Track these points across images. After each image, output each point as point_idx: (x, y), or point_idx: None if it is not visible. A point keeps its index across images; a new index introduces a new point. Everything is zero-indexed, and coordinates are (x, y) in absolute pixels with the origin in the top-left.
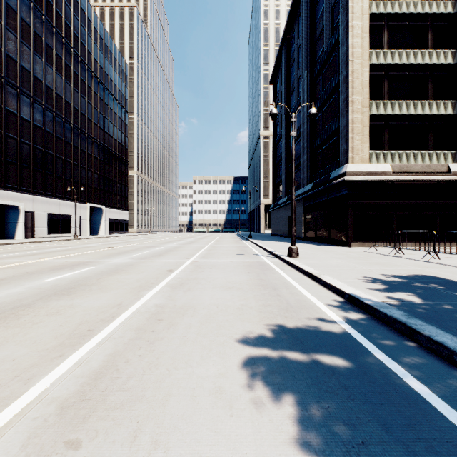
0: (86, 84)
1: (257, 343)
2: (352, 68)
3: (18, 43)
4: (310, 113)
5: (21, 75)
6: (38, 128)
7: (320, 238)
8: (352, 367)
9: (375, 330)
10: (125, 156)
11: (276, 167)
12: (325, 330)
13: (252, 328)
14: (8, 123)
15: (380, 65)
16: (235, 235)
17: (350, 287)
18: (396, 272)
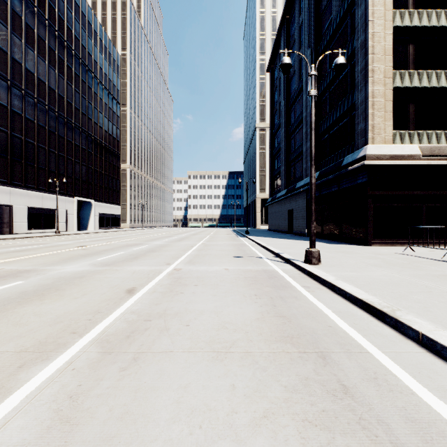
0: (72, 71)
1: None
2: (372, 31)
3: None
4: (337, 63)
5: None
6: (16, 115)
7: (328, 234)
8: None
9: None
10: (116, 148)
11: (274, 159)
12: None
13: None
14: None
15: (405, 28)
16: (231, 231)
17: None
18: None
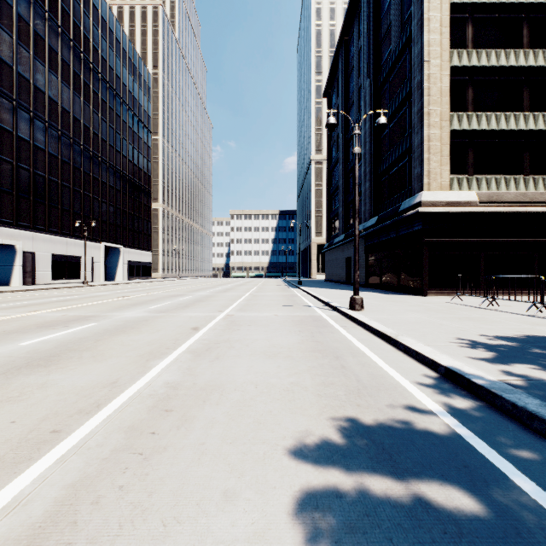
0: (99, 97)
1: (318, 459)
2: (428, 72)
3: (14, 45)
4: (379, 123)
5: (17, 84)
6: (39, 150)
7: (387, 284)
8: (489, 516)
9: (502, 431)
10: (147, 185)
11: (331, 198)
12: (424, 431)
13: (309, 426)
14: (2, 143)
15: (463, 68)
16: (282, 282)
17: (444, 355)
18: (499, 331)
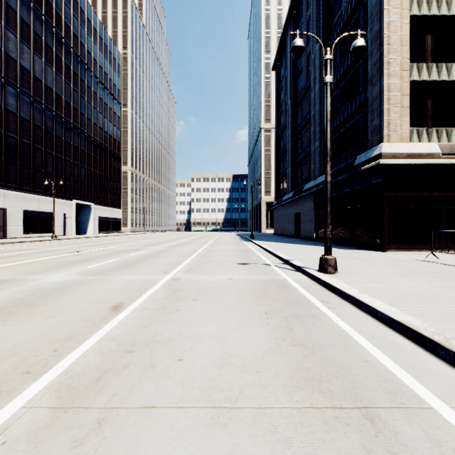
0: (71, 69)
1: None
2: (388, 20)
3: None
4: (356, 45)
5: None
6: (11, 114)
7: (339, 239)
8: None
9: None
10: (117, 150)
11: (279, 160)
12: None
13: None
14: None
15: (423, 17)
16: (235, 235)
17: None
18: None
